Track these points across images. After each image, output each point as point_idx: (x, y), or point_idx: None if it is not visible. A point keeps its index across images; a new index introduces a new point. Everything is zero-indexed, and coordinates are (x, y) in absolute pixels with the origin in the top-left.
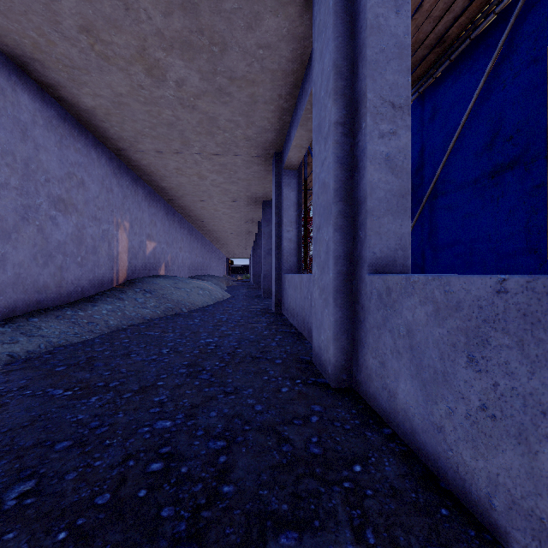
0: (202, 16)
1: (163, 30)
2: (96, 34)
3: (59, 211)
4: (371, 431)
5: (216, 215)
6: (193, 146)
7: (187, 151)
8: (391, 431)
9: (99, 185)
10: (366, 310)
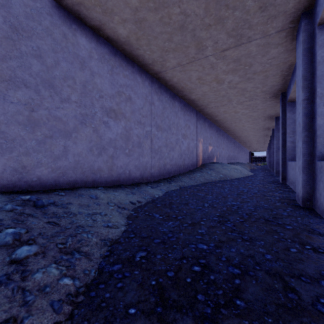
0: (241, 61)
1: (225, 69)
2: (201, 79)
3: (183, 139)
4: (311, 215)
5: (243, 128)
6: (233, 101)
7: (229, 103)
8: (321, 217)
9: (193, 126)
10: (316, 175)
